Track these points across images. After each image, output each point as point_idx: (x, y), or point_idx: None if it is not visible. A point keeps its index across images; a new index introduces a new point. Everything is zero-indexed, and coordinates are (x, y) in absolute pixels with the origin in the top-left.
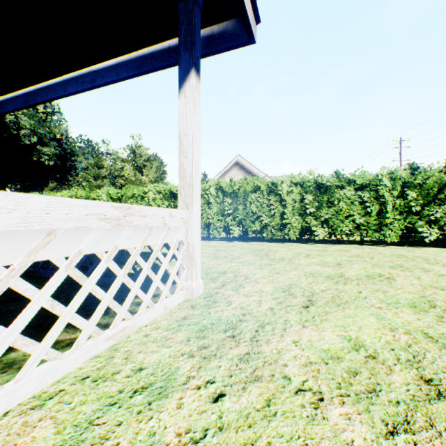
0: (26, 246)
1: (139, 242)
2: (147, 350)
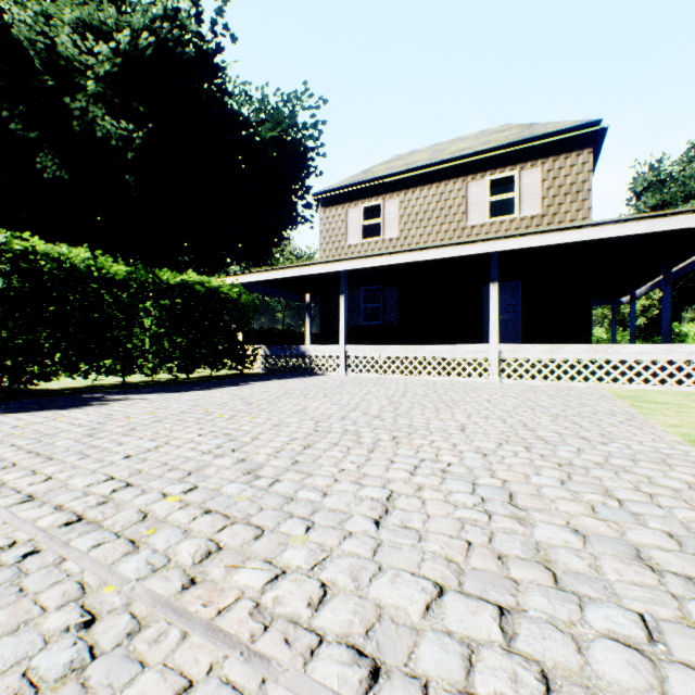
0: (633, 356)
1: (681, 358)
2: (669, 391)
